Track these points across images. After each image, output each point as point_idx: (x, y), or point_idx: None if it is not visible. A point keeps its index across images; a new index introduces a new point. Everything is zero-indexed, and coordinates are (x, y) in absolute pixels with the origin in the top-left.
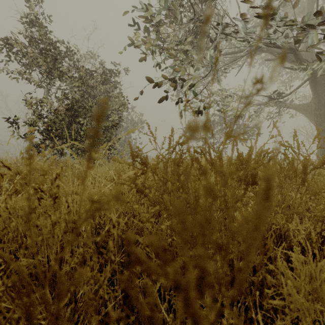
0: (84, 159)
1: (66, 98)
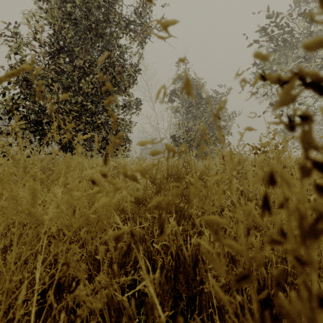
0: (197, 159)
1: (195, 118)
